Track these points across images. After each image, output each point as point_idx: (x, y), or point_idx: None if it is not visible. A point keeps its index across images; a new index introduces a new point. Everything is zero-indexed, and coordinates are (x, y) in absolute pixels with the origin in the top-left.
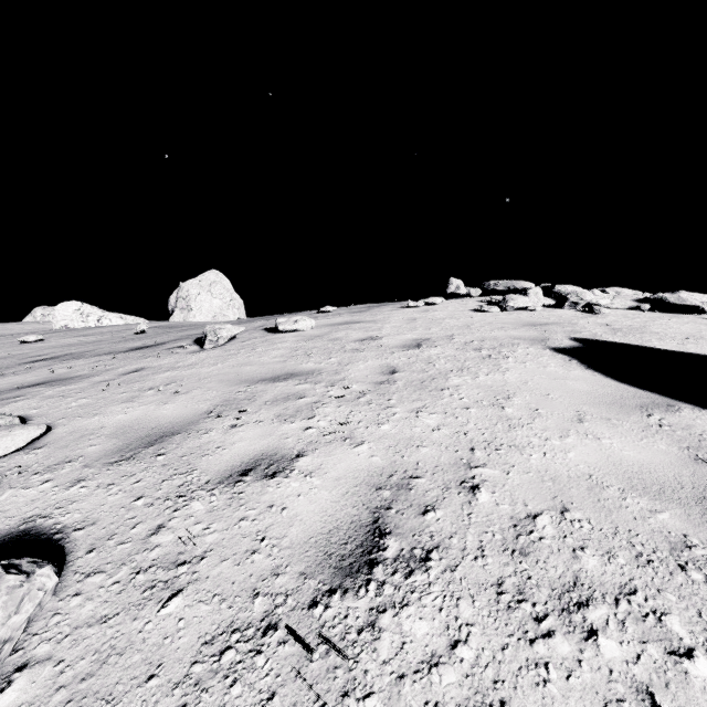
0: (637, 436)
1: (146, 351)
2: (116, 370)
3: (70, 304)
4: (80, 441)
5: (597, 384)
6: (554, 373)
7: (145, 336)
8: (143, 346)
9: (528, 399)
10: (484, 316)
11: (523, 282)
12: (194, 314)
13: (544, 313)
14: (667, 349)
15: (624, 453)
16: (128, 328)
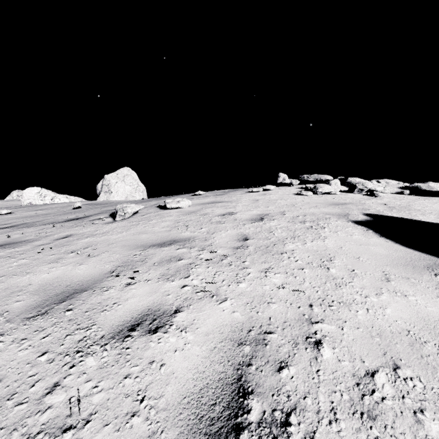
0: (434, 293)
1: (76, 222)
2: (53, 236)
3: (33, 189)
4: (9, 297)
5: (391, 249)
6: (358, 240)
7: (79, 210)
8: (75, 218)
9: (345, 261)
10: (303, 198)
11: (325, 175)
12: (113, 195)
13: (341, 196)
14: (430, 222)
15: (428, 309)
16: (69, 205)
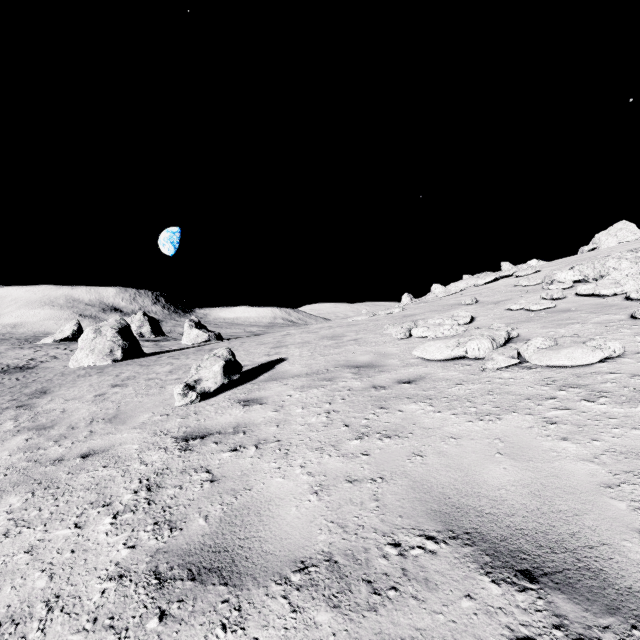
0: None
1: None
2: None
3: (531, 262)
4: None
5: None
6: None
7: None
8: None
9: None
10: None
11: None
12: None
13: None
14: None
15: None
16: None
